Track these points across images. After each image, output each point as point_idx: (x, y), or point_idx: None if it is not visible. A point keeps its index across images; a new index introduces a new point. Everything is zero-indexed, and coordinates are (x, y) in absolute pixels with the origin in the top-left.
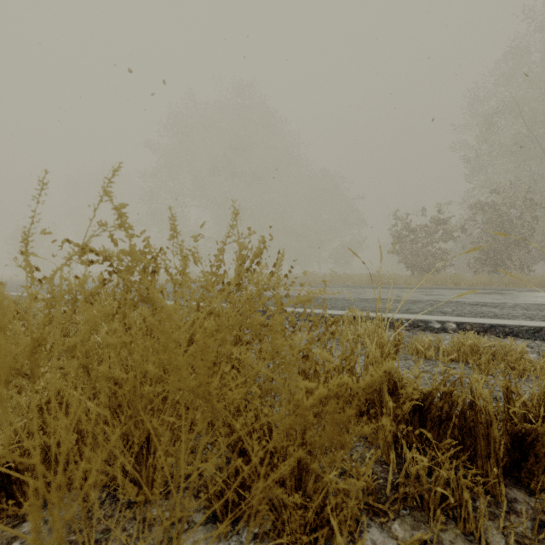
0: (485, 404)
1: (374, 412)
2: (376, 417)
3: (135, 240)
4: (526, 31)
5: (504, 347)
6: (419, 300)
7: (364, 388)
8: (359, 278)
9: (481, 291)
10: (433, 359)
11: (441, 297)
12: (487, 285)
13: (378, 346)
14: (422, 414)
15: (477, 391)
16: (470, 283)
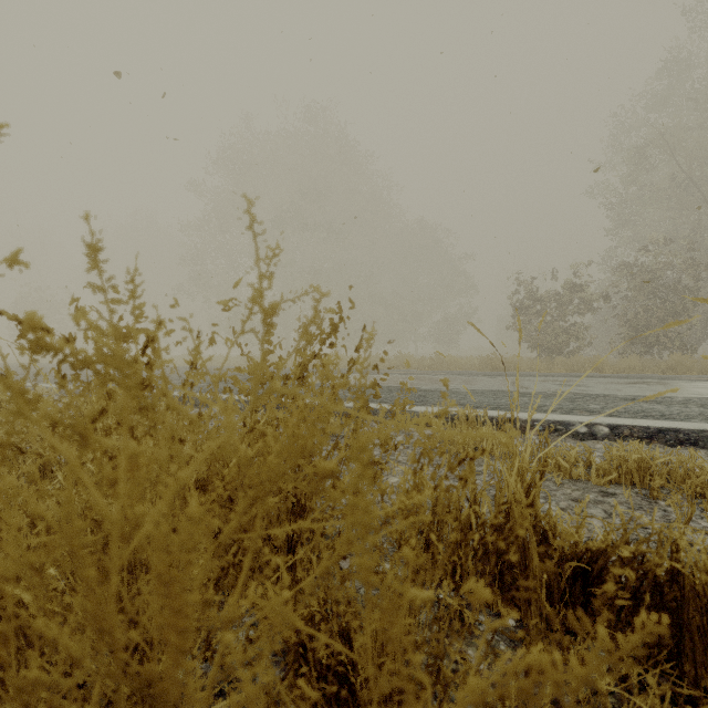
0: (705, 580)
1: (510, 576)
2: (514, 584)
3: (176, 312)
4: (688, 37)
5: (685, 464)
6: (553, 392)
7: (589, 686)
8: (469, 362)
9: (635, 380)
10: (582, 480)
11: (583, 389)
12: (638, 371)
13: (517, 473)
14: (589, 582)
15: (688, 556)
16: (616, 368)
